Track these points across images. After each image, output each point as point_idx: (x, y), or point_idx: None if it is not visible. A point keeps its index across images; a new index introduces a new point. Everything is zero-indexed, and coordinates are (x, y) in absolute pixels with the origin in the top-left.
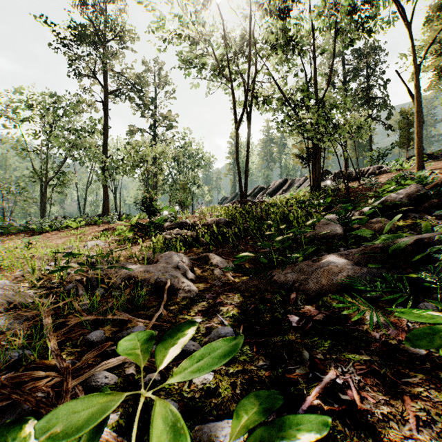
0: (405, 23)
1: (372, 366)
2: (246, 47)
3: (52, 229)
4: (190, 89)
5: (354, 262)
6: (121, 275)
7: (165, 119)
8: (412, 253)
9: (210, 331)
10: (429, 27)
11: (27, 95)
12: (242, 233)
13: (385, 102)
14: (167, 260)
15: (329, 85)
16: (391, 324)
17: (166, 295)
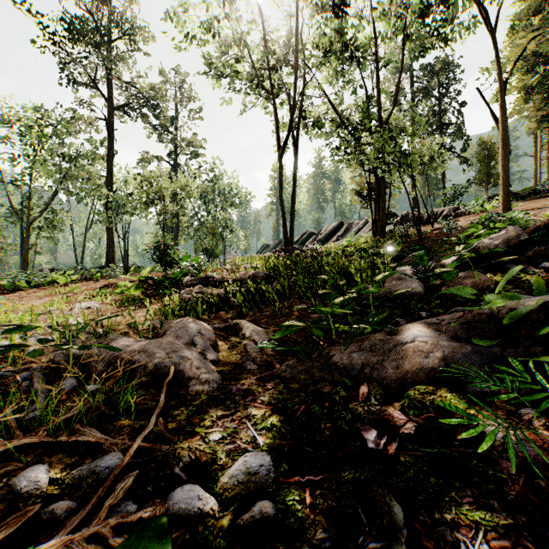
0: (489, 29)
1: (521, 540)
2: (292, 54)
3: (31, 286)
4: (221, 105)
5: (450, 336)
6: (106, 356)
7: (189, 144)
8: (537, 324)
9: (233, 459)
10: (512, 40)
11: (3, 107)
12: (287, 291)
13: (461, 130)
14: (178, 333)
15: (396, 103)
16: (543, 456)
17: (163, 396)
